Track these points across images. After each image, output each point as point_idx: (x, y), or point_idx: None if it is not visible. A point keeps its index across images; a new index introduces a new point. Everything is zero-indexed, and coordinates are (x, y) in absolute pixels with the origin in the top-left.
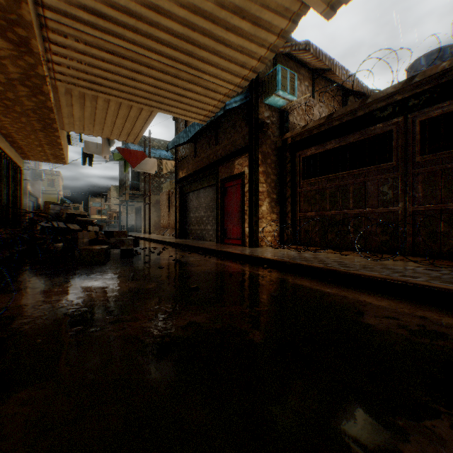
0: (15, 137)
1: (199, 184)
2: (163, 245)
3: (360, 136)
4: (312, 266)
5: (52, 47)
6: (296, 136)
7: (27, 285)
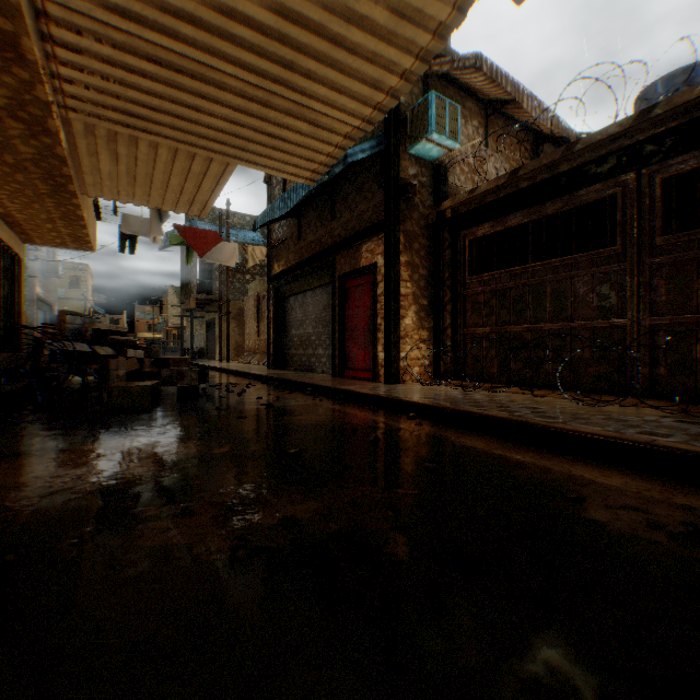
0: (8, 207)
1: (306, 283)
2: (248, 380)
3: (563, 205)
4: (489, 416)
5: (57, 52)
6: (460, 207)
7: (16, 449)
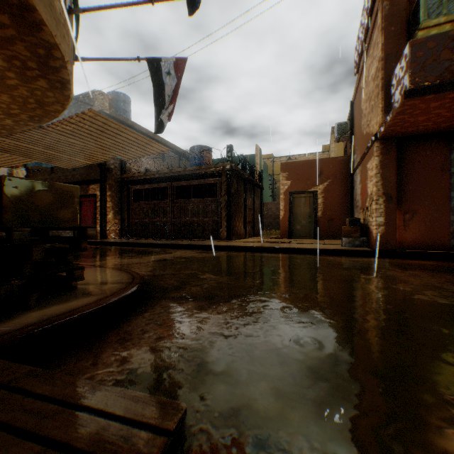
0: None
1: None
2: None
3: (158, 186)
4: (128, 242)
5: None
6: (130, 178)
7: None
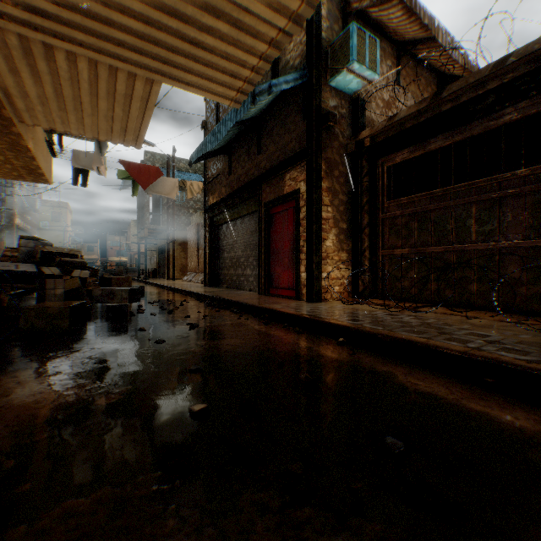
0: None
1: (236, 212)
2: (185, 297)
3: (490, 123)
4: (440, 348)
5: None
6: (378, 135)
7: None
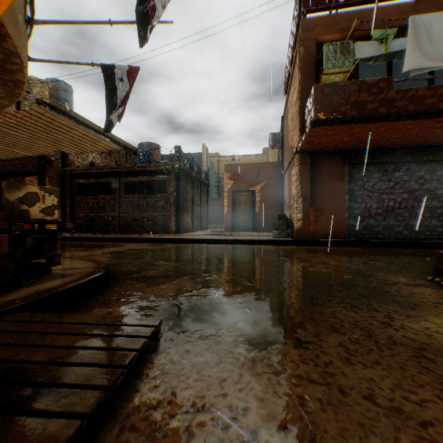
0: None
1: None
2: None
3: (105, 180)
4: (74, 237)
5: None
6: (74, 171)
7: None
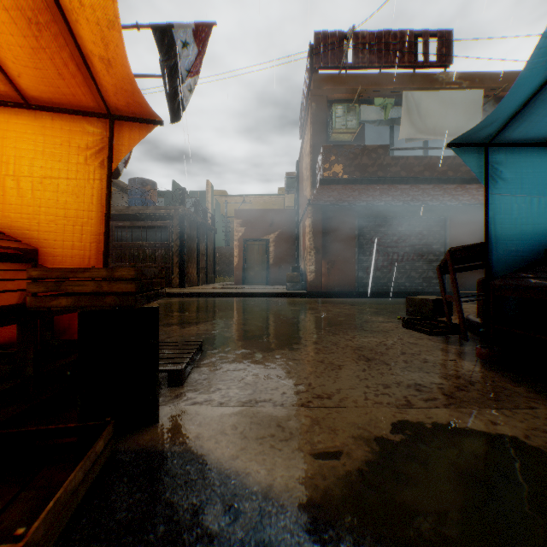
0: None
1: None
2: None
3: None
4: None
5: None
6: None
7: None
